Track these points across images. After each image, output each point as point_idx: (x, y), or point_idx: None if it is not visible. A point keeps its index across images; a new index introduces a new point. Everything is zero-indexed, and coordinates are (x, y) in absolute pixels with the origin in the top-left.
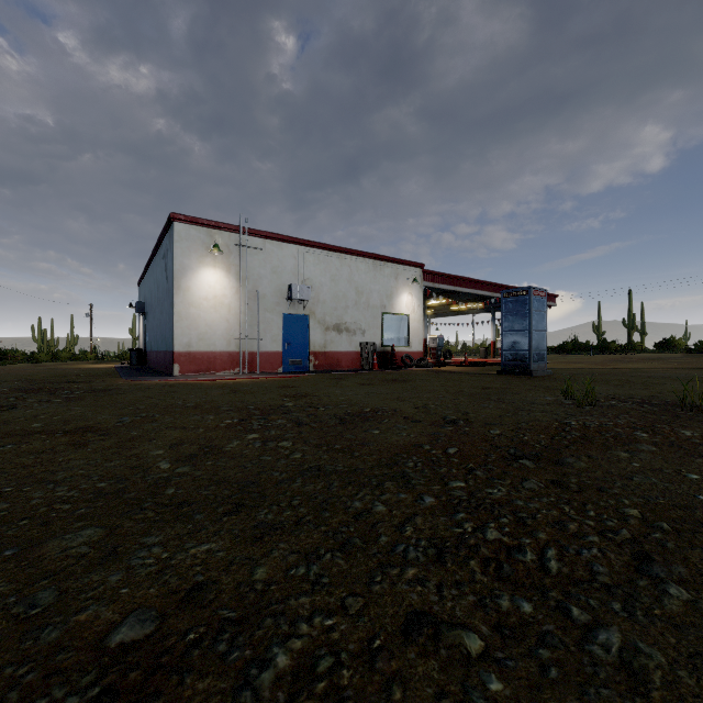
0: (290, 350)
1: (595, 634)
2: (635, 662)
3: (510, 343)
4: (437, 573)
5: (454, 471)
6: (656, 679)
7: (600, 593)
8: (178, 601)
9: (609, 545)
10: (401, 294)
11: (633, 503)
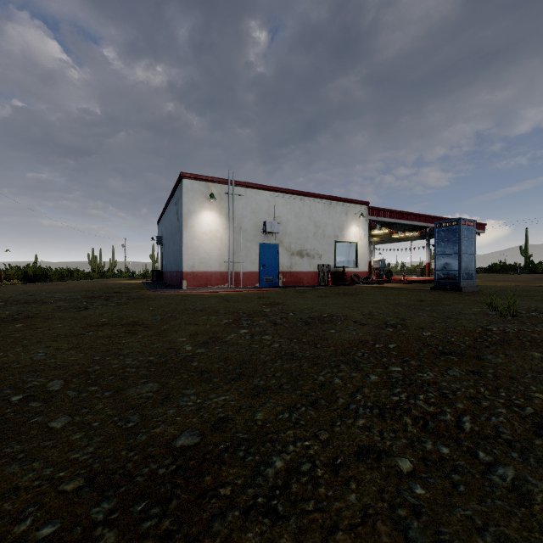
0: (264, 271)
1: (495, 469)
2: (523, 487)
3: (442, 264)
4: (380, 424)
5: (393, 360)
6: (538, 498)
7: (502, 446)
8: (210, 427)
9: (514, 416)
10: (350, 227)
11: (539, 390)
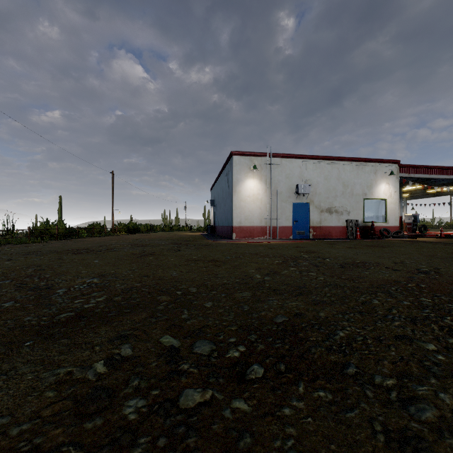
0: (297, 225)
1: None
2: None
3: None
4: (411, 326)
5: (424, 295)
6: None
7: None
8: (292, 316)
9: None
10: (379, 184)
11: None
